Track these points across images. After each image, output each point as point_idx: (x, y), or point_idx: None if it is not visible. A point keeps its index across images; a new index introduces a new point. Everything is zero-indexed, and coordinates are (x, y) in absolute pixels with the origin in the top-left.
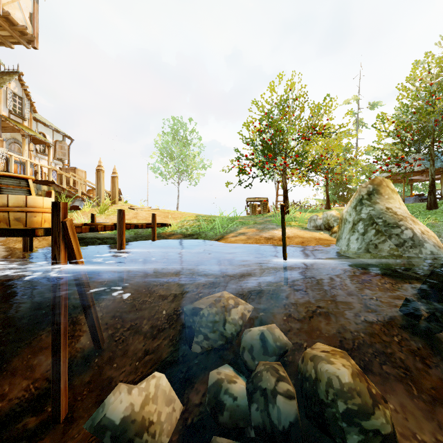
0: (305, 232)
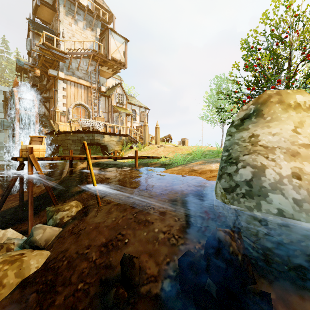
0: None
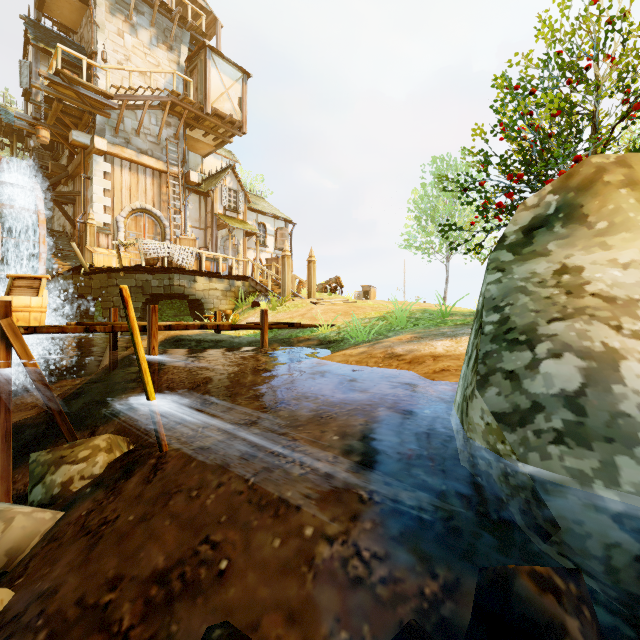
0: None
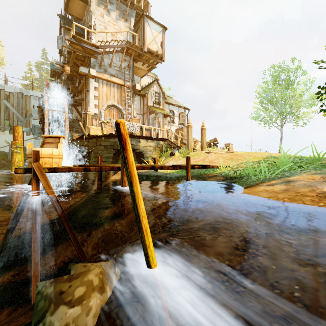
0: None
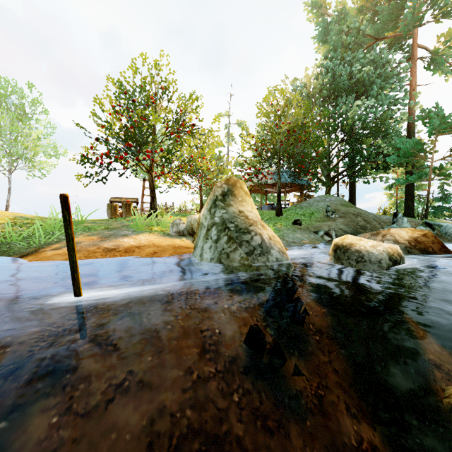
0: (165, 239)
